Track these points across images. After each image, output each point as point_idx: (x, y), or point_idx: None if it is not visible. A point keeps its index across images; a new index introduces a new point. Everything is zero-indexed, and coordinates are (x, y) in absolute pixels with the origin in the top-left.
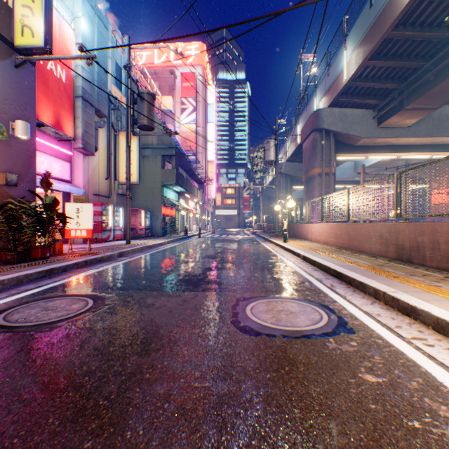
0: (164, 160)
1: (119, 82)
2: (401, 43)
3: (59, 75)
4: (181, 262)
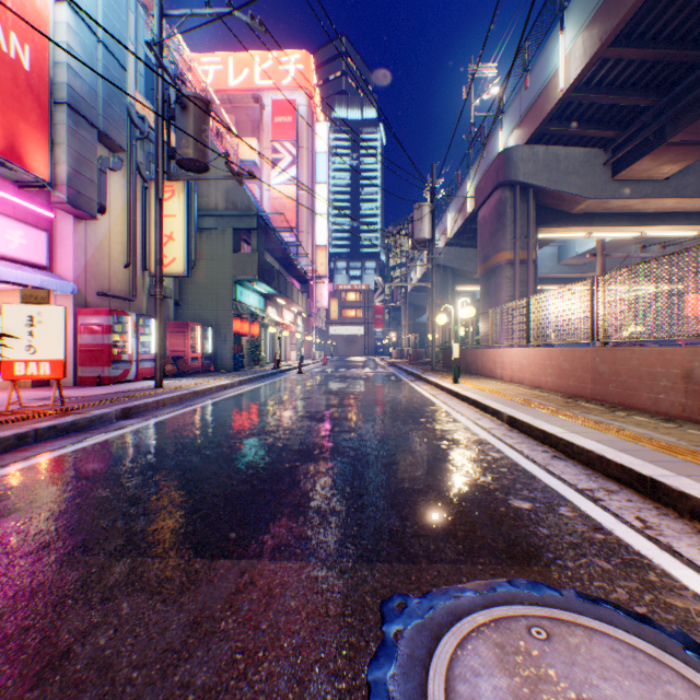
0: (238, 238)
1: (153, 93)
2: (674, 12)
3: (14, 53)
4: (248, 431)
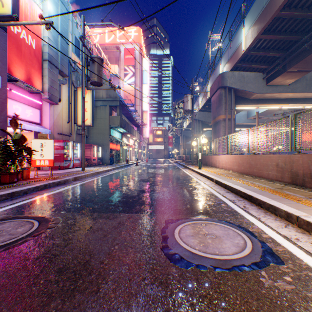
0: (111, 109)
1: (78, 51)
2: (286, 21)
3: (30, 43)
4: (121, 185)
